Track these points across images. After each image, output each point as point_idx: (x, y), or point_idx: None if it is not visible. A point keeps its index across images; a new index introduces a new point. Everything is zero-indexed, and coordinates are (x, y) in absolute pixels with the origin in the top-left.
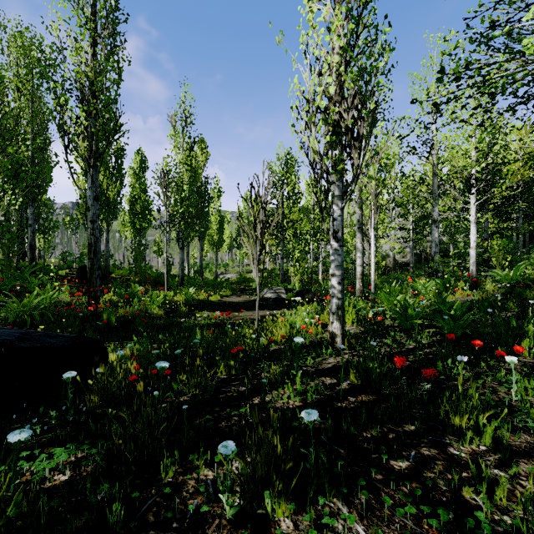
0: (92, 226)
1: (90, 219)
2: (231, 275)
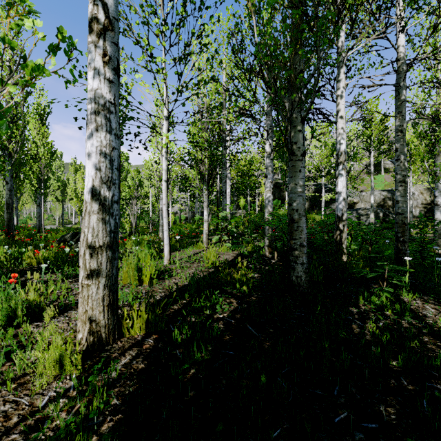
0: (10, 193)
1: (9, 189)
2: (52, 227)
